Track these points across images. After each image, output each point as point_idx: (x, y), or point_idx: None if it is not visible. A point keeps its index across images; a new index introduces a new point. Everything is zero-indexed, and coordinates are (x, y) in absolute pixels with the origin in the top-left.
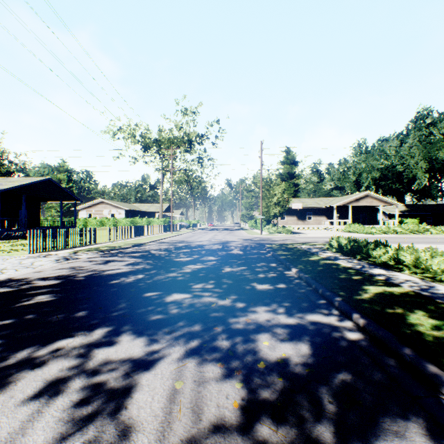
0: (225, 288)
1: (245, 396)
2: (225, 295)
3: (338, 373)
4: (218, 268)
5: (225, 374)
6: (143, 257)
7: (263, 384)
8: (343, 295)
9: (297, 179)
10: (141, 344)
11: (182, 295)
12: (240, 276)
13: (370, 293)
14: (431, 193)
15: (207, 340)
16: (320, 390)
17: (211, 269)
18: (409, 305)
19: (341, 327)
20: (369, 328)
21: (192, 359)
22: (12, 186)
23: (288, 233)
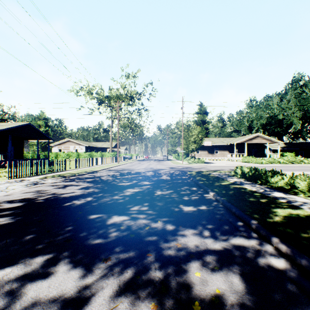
0: (157, 210)
1: None
2: (157, 218)
3: None
4: (152, 191)
5: None
6: (95, 182)
7: None
8: (257, 218)
9: (208, 124)
10: (75, 276)
11: (121, 218)
12: (169, 199)
13: (280, 216)
14: (302, 135)
15: (140, 271)
16: None
17: (146, 192)
18: None
19: (265, 253)
20: (293, 256)
21: (124, 298)
22: (0, 129)
23: (202, 163)
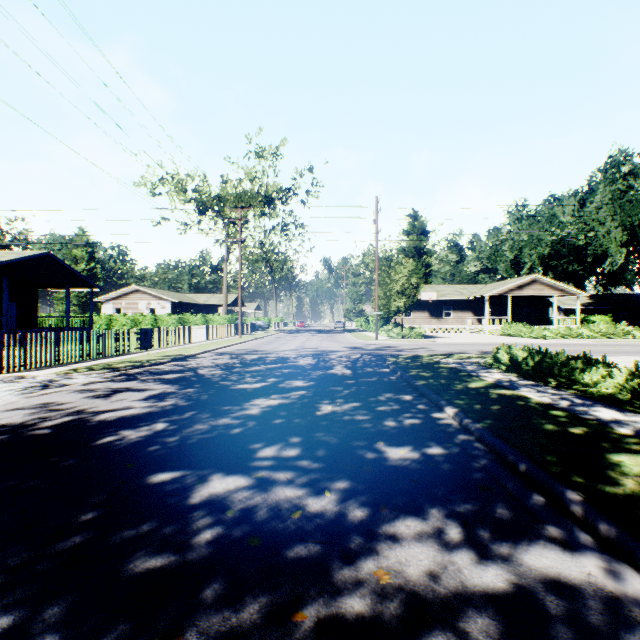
0: (323, 457)
1: None
2: (324, 481)
3: None
4: (310, 405)
5: None
6: (182, 381)
7: None
8: (581, 485)
9: (429, 256)
10: None
11: (229, 482)
12: (351, 425)
13: (637, 478)
14: (624, 278)
15: None
16: None
17: (296, 408)
18: None
19: (634, 607)
20: None
21: None
22: None
23: (418, 337)
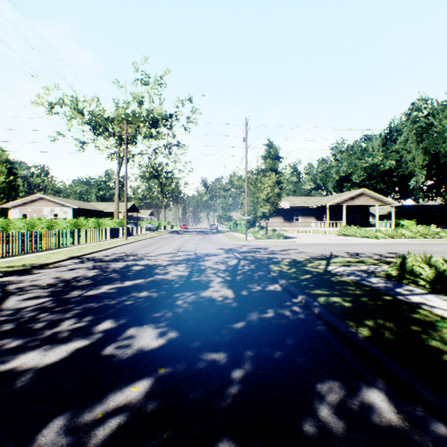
0: None
1: None
2: None
3: None
4: None
5: None
6: None
7: None
8: None
9: (281, 176)
10: None
11: None
12: None
13: None
14: (413, 194)
15: None
16: None
17: None
18: None
19: None
20: None
21: None
22: None
23: (280, 238)
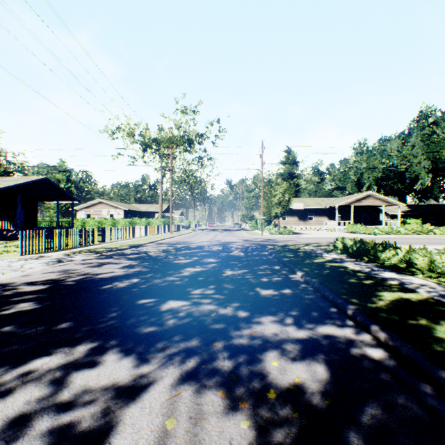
0: (226, 294)
1: (254, 441)
2: (227, 303)
3: (365, 406)
4: (219, 271)
5: (227, 408)
6: (140, 258)
7: (275, 422)
8: (356, 303)
9: (298, 179)
10: (128, 365)
11: (179, 303)
12: (242, 280)
13: (386, 301)
14: (433, 194)
15: (205, 360)
16: (346, 431)
17: (211, 272)
18: (432, 315)
19: (359, 342)
20: (393, 344)
21: (188, 386)
22: (7, 185)
23: (290, 234)
